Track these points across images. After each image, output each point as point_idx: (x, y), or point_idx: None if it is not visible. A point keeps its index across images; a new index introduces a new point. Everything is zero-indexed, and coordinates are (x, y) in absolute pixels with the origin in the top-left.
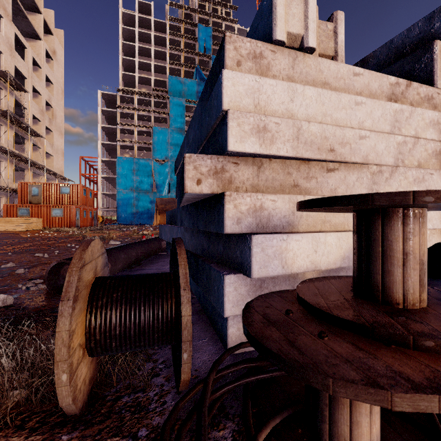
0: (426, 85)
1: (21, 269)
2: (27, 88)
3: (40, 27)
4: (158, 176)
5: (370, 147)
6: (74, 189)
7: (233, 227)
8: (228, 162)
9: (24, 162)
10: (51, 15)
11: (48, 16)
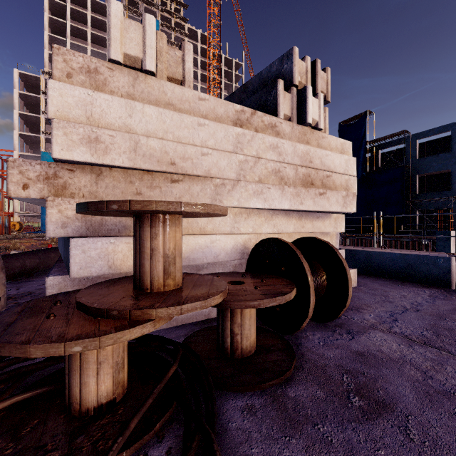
0: (274, 114)
1: None
2: None
3: None
4: None
5: (212, 163)
6: None
7: (57, 231)
8: (62, 168)
9: None
10: None
11: None
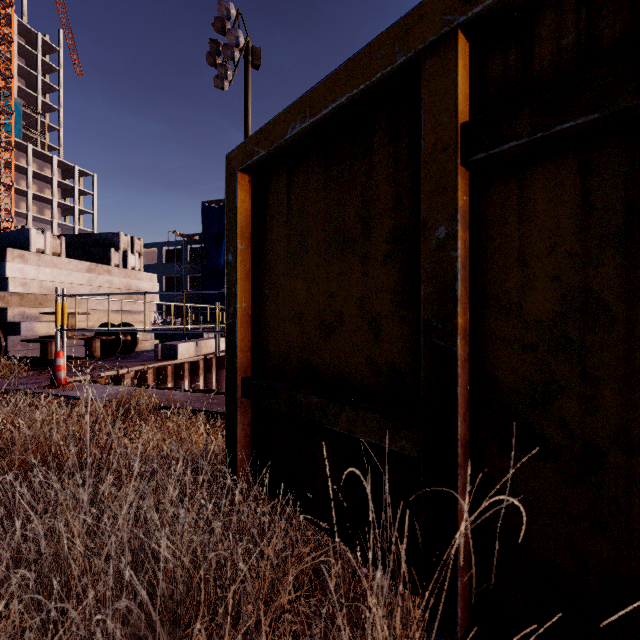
0: (109, 264)
1: None
2: None
3: None
4: None
5: (77, 290)
6: None
7: (12, 319)
8: (7, 294)
9: None
10: None
11: None
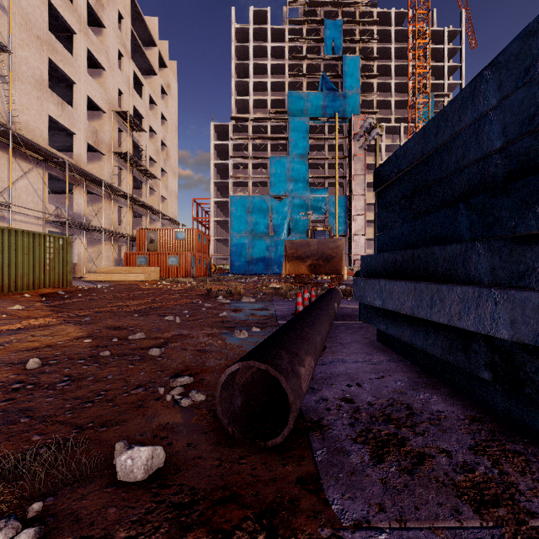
0: None
1: (156, 349)
2: (144, 128)
3: (156, 61)
4: (275, 215)
5: None
6: (189, 234)
7: None
8: None
9: (142, 208)
10: (165, 47)
11: (163, 49)
